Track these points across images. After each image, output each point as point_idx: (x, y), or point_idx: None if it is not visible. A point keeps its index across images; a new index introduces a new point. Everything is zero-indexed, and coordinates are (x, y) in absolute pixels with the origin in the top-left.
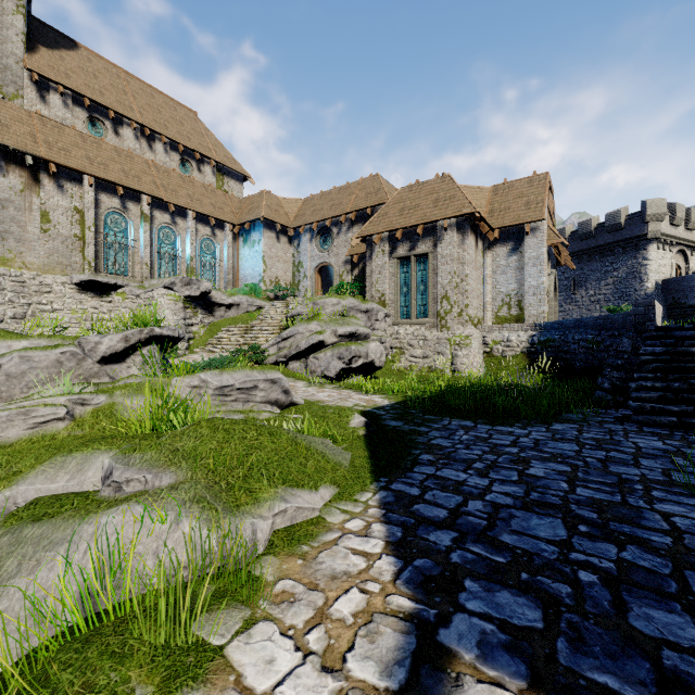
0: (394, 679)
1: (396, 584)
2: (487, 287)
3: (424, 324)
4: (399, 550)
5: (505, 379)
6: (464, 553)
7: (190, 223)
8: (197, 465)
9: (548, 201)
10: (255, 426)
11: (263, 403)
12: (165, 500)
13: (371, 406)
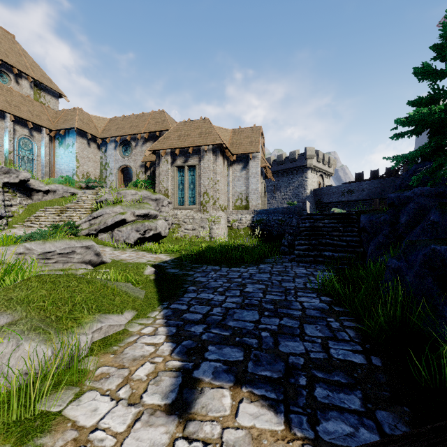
0: (169, 399)
1: (172, 355)
2: (229, 188)
3: (193, 209)
4: (174, 338)
5: (239, 242)
6: (209, 334)
7: (8, 123)
8: (30, 307)
9: (261, 142)
10: (76, 278)
11: (79, 263)
12: (6, 332)
13: (159, 261)
